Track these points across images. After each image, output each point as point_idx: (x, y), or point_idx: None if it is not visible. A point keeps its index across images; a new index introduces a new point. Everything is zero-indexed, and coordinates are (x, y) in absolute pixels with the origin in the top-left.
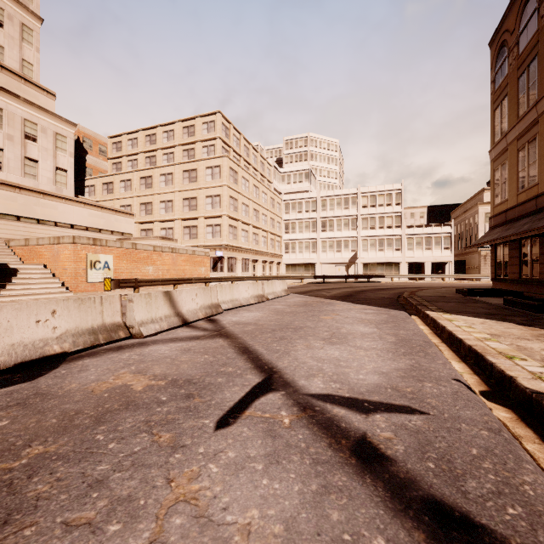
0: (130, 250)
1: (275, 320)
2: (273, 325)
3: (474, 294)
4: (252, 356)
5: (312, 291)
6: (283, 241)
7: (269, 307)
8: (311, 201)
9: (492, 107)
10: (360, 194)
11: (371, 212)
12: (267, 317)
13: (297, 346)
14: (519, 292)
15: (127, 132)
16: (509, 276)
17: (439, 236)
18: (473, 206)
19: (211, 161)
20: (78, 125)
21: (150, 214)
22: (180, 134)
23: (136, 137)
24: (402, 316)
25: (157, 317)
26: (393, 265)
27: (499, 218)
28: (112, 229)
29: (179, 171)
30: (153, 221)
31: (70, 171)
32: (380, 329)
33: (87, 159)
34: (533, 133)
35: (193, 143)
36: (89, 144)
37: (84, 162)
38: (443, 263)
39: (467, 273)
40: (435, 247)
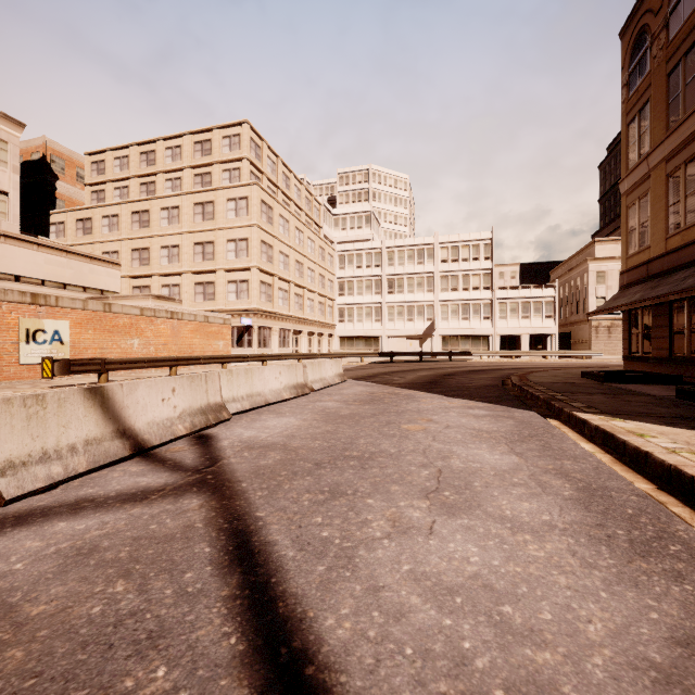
0: (100, 313)
1: (323, 435)
2: (317, 451)
3: (614, 379)
4: (251, 580)
5: (378, 376)
6: (336, 306)
7: (314, 405)
8: (374, 252)
9: (624, 120)
10: (439, 244)
11: (452, 268)
12: (308, 428)
13: (370, 523)
14: (677, 377)
15: (114, 147)
16: (653, 353)
17: (540, 301)
18: (582, 263)
19: (234, 191)
20: (43, 137)
21: (146, 265)
22: (191, 152)
23: (126, 154)
24: (539, 422)
25: (62, 446)
26: (480, 339)
27: (636, 272)
28: (85, 284)
29: (189, 204)
30: (150, 275)
31: (13, 194)
32: (523, 456)
33: (58, 187)
34: (693, 150)
35: (209, 165)
36: (61, 166)
37: (53, 191)
38: (543, 335)
39: (572, 349)
40: (534, 315)
